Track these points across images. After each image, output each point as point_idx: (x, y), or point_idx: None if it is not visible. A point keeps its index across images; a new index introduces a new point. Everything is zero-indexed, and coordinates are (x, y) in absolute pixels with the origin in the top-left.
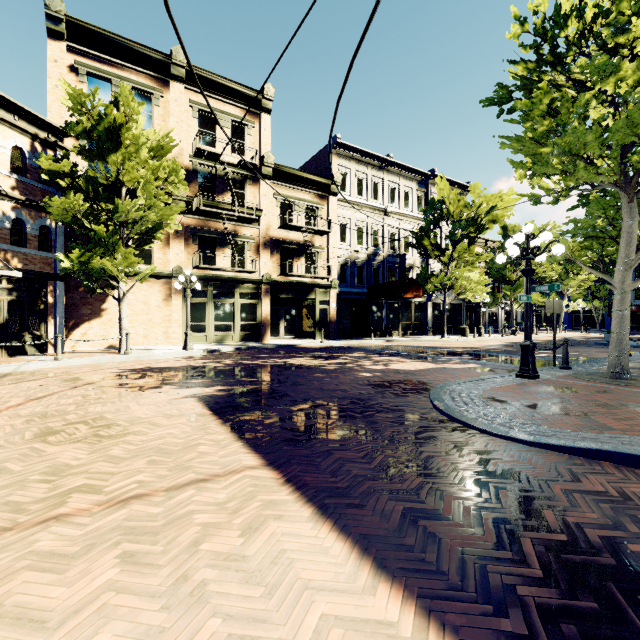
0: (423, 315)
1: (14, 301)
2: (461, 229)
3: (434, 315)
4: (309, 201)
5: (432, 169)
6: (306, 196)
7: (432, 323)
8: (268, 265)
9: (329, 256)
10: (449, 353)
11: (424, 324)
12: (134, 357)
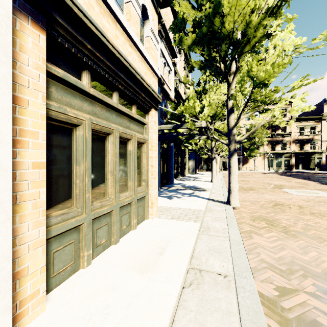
0: None
1: None
2: None
3: None
4: (311, 125)
5: None
6: (310, 123)
7: None
8: (294, 148)
9: (321, 142)
10: None
11: None
12: (259, 171)
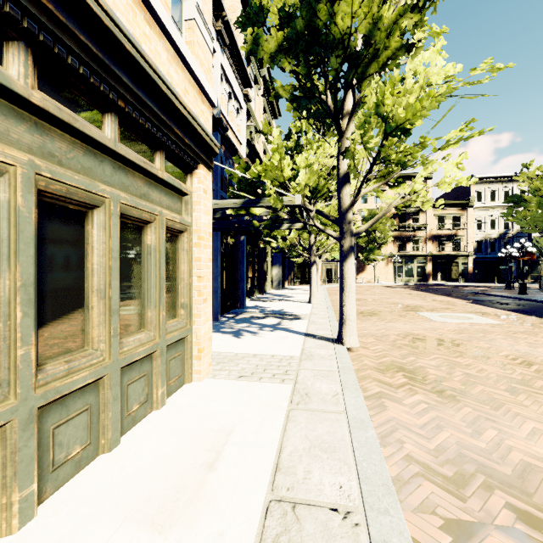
0: None
1: None
2: None
3: None
4: (454, 213)
5: None
6: (453, 211)
7: None
8: (430, 248)
9: (467, 239)
10: None
11: None
12: (381, 284)
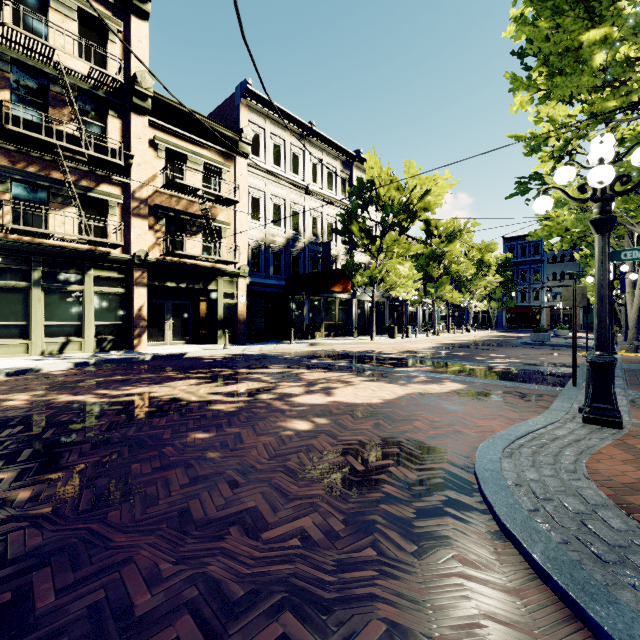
0: (347, 313)
1: None
2: (393, 215)
3: (359, 314)
4: (208, 158)
5: (357, 150)
6: (204, 151)
7: (357, 322)
8: (144, 238)
9: (237, 235)
10: (397, 362)
11: (348, 324)
12: None
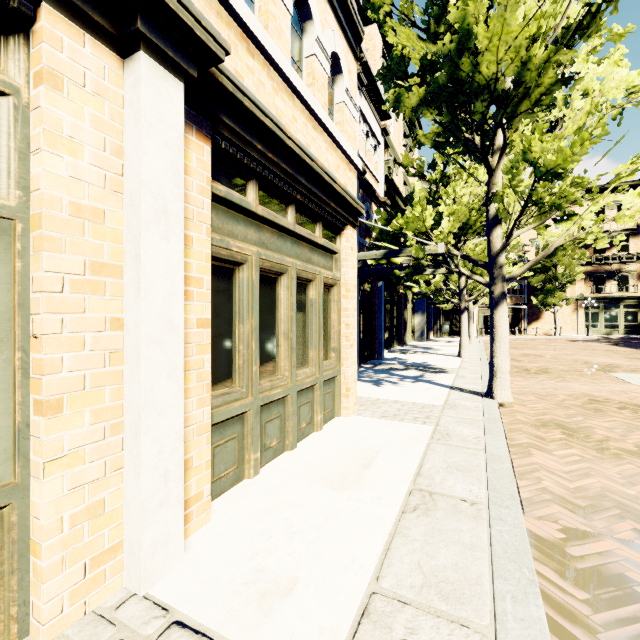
0: None
1: (512, 315)
2: None
3: None
4: None
5: None
6: None
7: None
8: None
9: None
10: None
11: None
12: (564, 337)
